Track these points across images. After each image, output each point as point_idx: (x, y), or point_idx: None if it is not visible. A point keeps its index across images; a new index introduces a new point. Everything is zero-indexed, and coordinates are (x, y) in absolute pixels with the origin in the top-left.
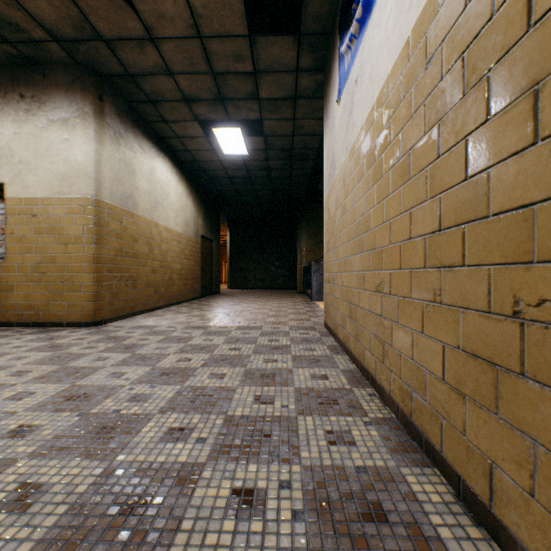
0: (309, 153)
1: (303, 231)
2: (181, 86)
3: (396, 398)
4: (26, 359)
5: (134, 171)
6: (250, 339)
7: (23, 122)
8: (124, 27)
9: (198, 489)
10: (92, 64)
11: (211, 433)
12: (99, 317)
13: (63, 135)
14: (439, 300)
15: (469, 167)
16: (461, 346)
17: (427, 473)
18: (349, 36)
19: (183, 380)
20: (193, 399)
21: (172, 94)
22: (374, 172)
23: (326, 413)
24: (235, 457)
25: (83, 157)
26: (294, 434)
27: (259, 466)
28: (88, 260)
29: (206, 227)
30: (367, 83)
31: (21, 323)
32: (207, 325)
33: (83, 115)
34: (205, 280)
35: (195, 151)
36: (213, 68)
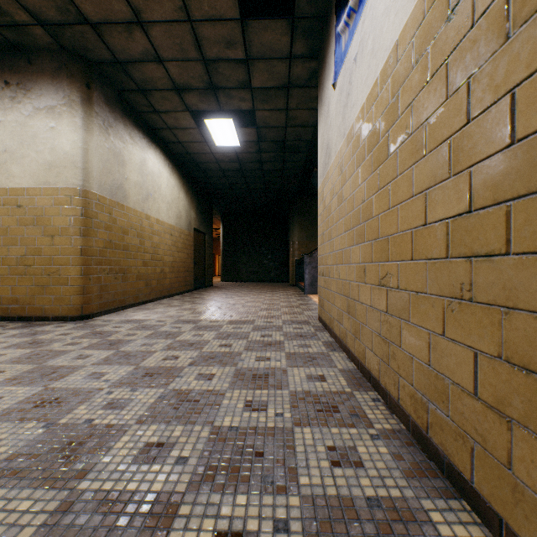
0: (302, 145)
1: (295, 224)
2: (171, 74)
3: (406, 407)
4: (2, 357)
5: (124, 162)
6: (241, 334)
7: (8, 110)
8: (110, 9)
9: (173, 533)
10: (79, 50)
11: (194, 450)
12: (87, 311)
13: (49, 123)
14: (469, 297)
15: (518, 127)
16: (505, 356)
17: (454, 508)
18: (348, 10)
19: (168, 382)
20: (176, 406)
21: (162, 82)
22: (377, 154)
23: (326, 424)
24: (221, 484)
25: (70, 146)
26: (291, 451)
27: (249, 497)
28: (75, 252)
29: (198, 220)
30: (368, 57)
31: (6, 317)
32: (198, 318)
33: (70, 103)
34: (198, 273)
35: (187, 143)
36: (203, 55)
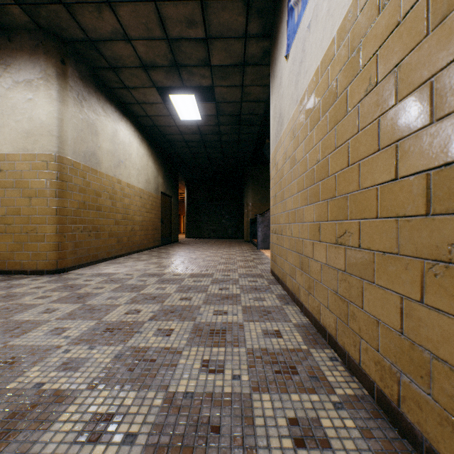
0: (255, 119)
1: (249, 188)
2: (138, 52)
3: (370, 372)
4: None
5: (97, 132)
6: (201, 287)
7: None
8: None
9: None
10: (54, 29)
11: (144, 424)
12: (61, 265)
13: (27, 95)
14: None
15: None
16: None
17: None
18: None
19: (127, 339)
20: (132, 367)
21: (131, 60)
22: (333, 113)
23: (286, 388)
24: None
25: (46, 116)
26: (249, 425)
27: None
28: (50, 212)
29: (165, 185)
30: (323, 20)
31: None
32: (163, 272)
33: (46, 77)
34: (164, 230)
35: (154, 117)
36: (167, 34)
